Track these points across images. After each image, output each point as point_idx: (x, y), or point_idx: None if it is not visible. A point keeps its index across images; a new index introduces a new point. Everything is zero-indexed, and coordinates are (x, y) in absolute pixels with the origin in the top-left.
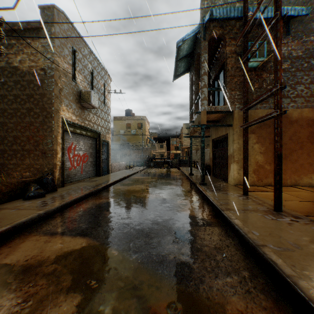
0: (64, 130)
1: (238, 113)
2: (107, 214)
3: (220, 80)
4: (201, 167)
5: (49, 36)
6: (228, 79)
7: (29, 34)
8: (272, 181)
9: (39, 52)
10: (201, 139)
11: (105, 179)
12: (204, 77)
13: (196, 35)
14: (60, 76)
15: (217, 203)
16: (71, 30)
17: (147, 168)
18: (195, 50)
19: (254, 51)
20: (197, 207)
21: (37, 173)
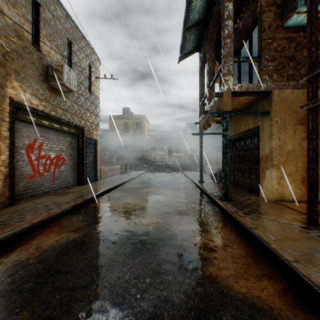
0: (15, 118)
1: (278, 94)
2: (43, 290)
3: None
4: (223, 174)
5: None
6: (263, 44)
7: None
8: None
9: None
10: (223, 132)
11: (87, 190)
12: (228, 42)
13: None
14: (7, 32)
15: (285, 255)
16: None
17: (146, 173)
18: (209, 15)
19: None
20: (239, 257)
21: None
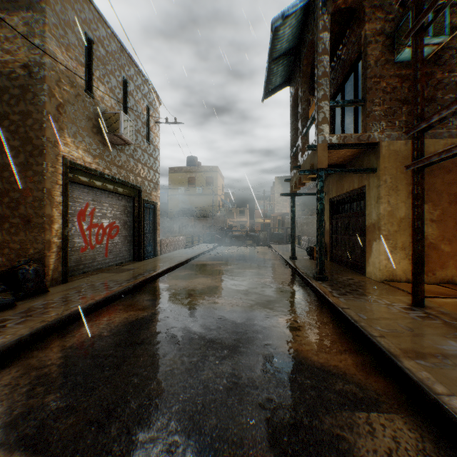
0: (68, 180)
1: (387, 146)
2: (126, 356)
3: (345, 95)
4: (317, 247)
5: (37, 5)
6: (368, 84)
7: (1, 2)
8: (453, 274)
9: (2, 20)
10: (317, 195)
11: (147, 267)
12: (324, 82)
13: (307, 11)
14: (60, 81)
15: (371, 332)
16: (83, 2)
17: (220, 246)
18: (302, 42)
19: (442, 6)
20: (325, 336)
21: (16, 259)
